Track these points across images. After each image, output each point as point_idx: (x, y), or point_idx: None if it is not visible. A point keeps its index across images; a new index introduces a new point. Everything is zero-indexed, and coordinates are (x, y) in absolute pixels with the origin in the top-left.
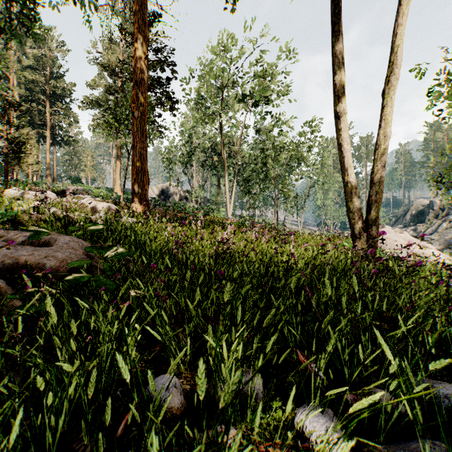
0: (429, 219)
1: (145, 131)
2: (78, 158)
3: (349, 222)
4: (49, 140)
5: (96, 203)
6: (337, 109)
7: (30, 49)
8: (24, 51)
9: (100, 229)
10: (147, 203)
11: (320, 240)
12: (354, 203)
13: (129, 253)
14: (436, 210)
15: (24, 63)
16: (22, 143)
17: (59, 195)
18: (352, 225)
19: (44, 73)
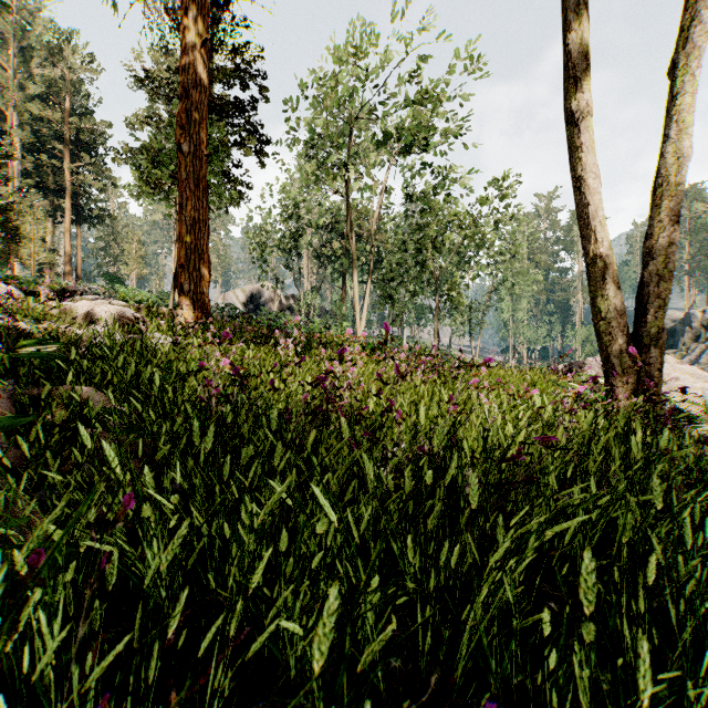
0: (685, 342)
1: (202, 178)
2: (119, 245)
3: (599, 340)
4: (69, 215)
5: (93, 306)
6: (574, 104)
7: (40, 69)
8: (30, 72)
9: (46, 354)
10: (207, 310)
11: (521, 377)
12: (610, 301)
13: (18, 419)
14: (695, 328)
15: (30, 92)
16: (3, 210)
17: (57, 298)
18: (606, 347)
19: (60, 107)
